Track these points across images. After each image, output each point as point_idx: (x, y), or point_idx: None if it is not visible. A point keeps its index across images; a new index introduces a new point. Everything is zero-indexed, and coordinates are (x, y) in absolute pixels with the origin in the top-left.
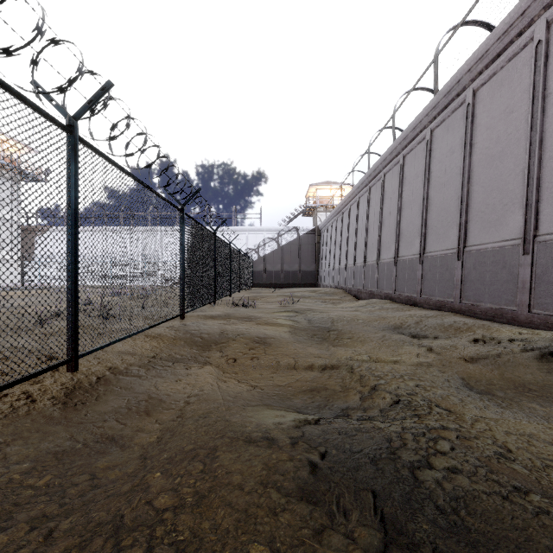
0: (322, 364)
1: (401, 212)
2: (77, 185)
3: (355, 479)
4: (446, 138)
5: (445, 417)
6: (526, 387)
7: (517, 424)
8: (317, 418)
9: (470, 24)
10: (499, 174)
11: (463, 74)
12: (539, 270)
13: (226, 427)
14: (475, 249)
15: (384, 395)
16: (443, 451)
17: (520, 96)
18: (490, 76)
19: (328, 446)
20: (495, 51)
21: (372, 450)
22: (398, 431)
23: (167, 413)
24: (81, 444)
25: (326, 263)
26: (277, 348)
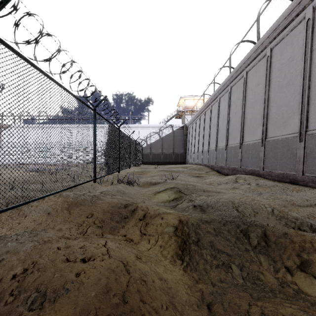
0: None
1: (269, 99)
2: None
3: None
4: None
5: None
6: None
7: None
8: None
9: None
10: None
11: None
12: None
13: None
14: None
15: None
16: None
17: None
18: None
19: None
20: None
21: None
22: None
23: None
24: None
25: (191, 148)
26: None
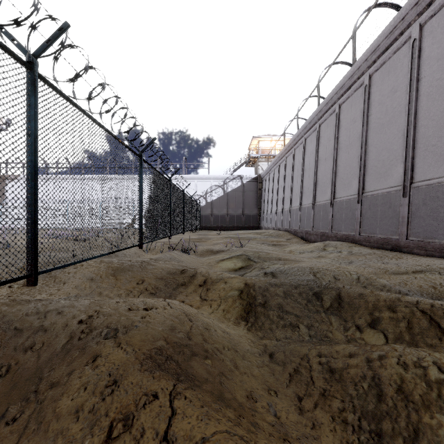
0: None
1: (367, 141)
2: None
3: None
4: None
5: None
6: None
7: None
8: None
9: None
10: None
11: None
12: None
13: None
14: None
15: None
16: None
17: None
18: None
19: None
20: None
21: None
22: None
23: None
24: None
25: (268, 207)
26: None
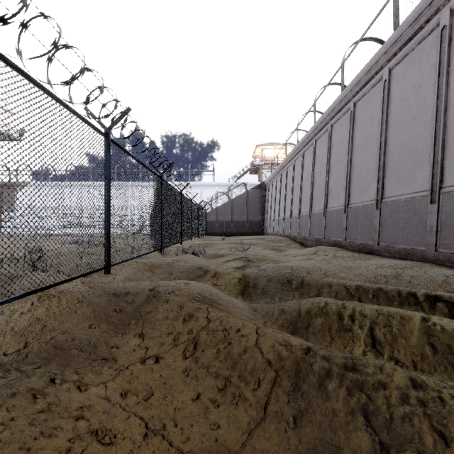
0: None
1: (352, 160)
2: None
3: None
4: (410, 73)
5: None
6: None
7: None
8: None
9: None
10: None
11: None
12: None
13: None
14: None
15: None
16: None
17: None
18: None
19: None
20: None
21: None
22: None
23: None
24: None
25: (271, 213)
26: None
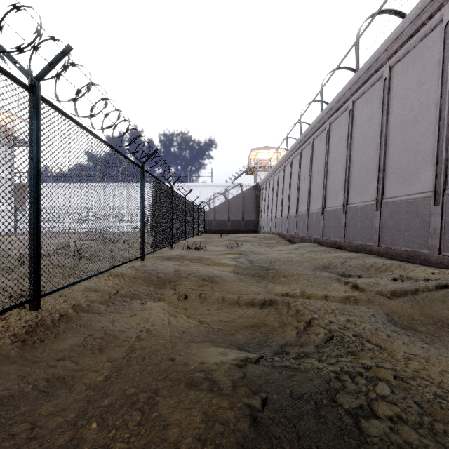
0: (262, 300)
1: (327, 171)
2: (39, 140)
3: (298, 434)
4: (366, 108)
5: (378, 355)
6: (445, 322)
7: (448, 363)
8: (258, 357)
9: (386, 12)
10: (413, 136)
11: (381, 53)
12: (448, 219)
13: (170, 368)
14: (391, 201)
15: (318, 331)
16: (384, 396)
17: (431, 70)
18: (404, 54)
19: (269, 391)
20: (409, 32)
21: (313, 396)
22: (336, 372)
23: (118, 349)
24: (31, 384)
25: (264, 213)
26: (223, 286)
